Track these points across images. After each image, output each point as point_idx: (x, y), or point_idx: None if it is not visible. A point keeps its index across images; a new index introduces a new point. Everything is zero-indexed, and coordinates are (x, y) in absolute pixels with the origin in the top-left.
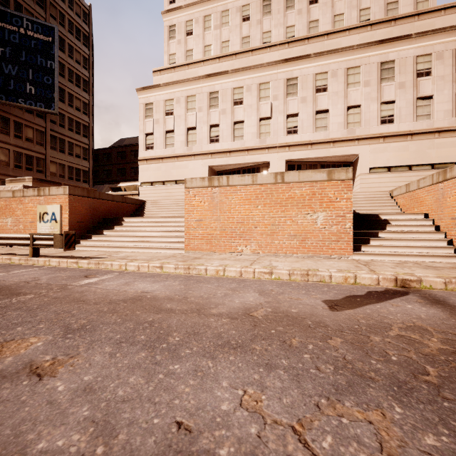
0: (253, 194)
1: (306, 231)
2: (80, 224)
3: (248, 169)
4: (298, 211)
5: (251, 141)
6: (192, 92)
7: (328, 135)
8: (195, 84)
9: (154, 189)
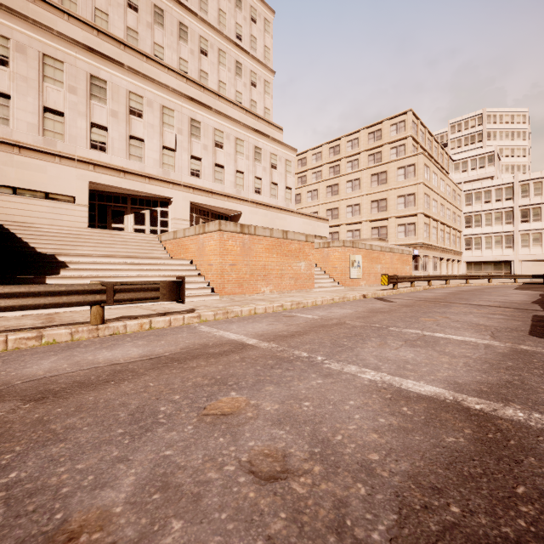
0: (271, 244)
1: (297, 274)
2: None
3: (140, 200)
4: (294, 260)
5: (154, 168)
6: (54, 52)
7: (224, 189)
8: (63, 45)
9: None
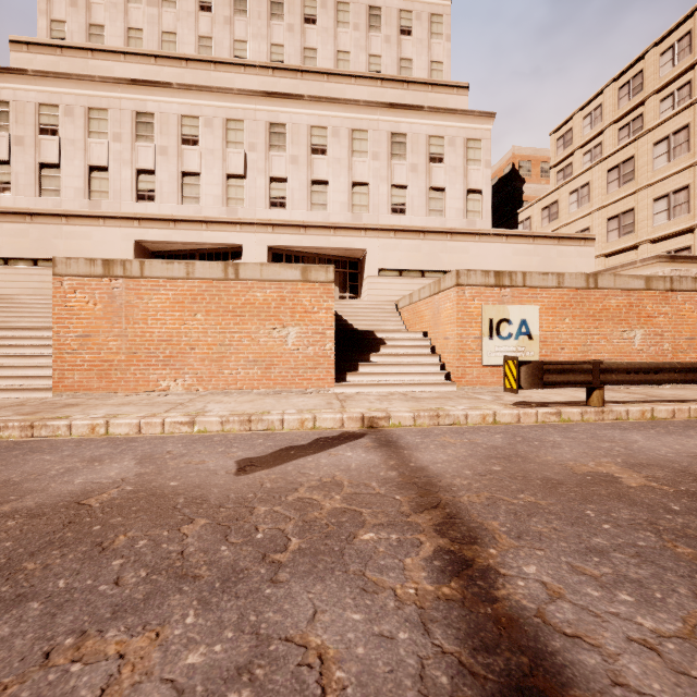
0: (188, 294)
1: (271, 354)
2: None
3: (209, 254)
4: (260, 324)
5: (213, 208)
6: (99, 102)
7: (328, 217)
8: (107, 90)
9: (11, 273)
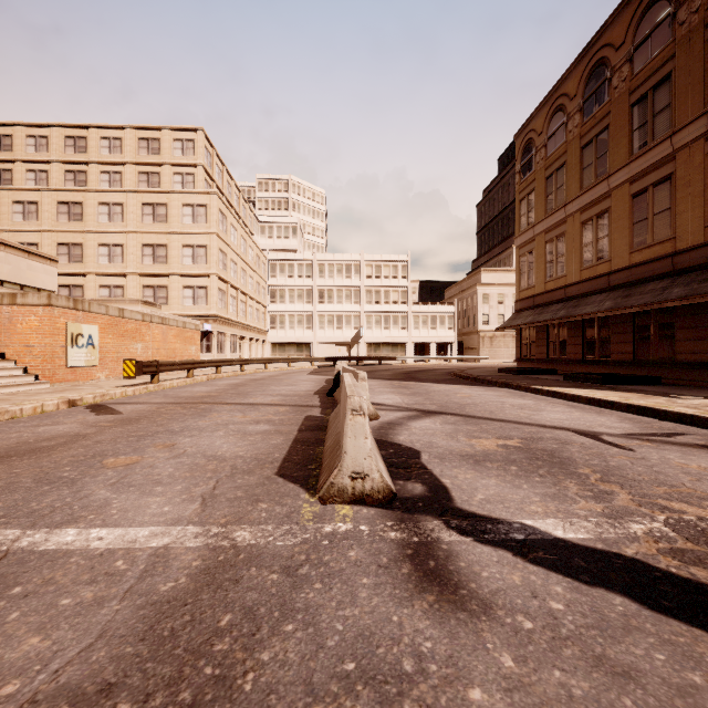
0: None
1: None
2: None
3: None
4: None
5: None
6: None
7: None
8: None
9: None
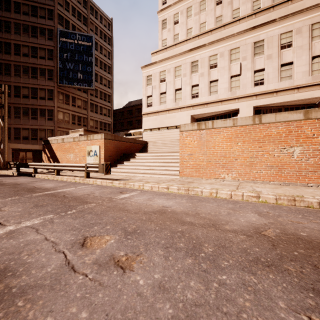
0: (233, 133)
1: (282, 162)
2: (110, 157)
3: (221, 116)
4: (274, 146)
5: (224, 94)
6: (178, 63)
7: (293, 82)
8: (181, 57)
9: (152, 134)
